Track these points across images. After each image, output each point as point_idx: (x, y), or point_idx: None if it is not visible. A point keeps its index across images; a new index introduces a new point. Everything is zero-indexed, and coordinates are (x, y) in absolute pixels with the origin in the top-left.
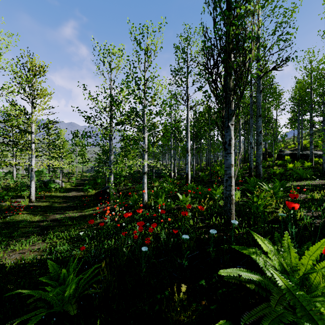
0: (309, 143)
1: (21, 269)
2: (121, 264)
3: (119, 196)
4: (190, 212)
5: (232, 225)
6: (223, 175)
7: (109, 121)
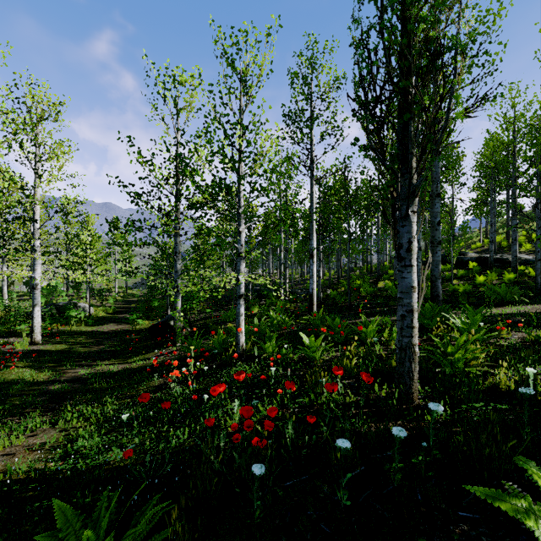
0: (506, 241)
1: (4, 495)
2: (206, 491)
3: (191, 333)
4: (326, 369)
5: (432, 413)
6: (369, 295)
7: (175, 201)
